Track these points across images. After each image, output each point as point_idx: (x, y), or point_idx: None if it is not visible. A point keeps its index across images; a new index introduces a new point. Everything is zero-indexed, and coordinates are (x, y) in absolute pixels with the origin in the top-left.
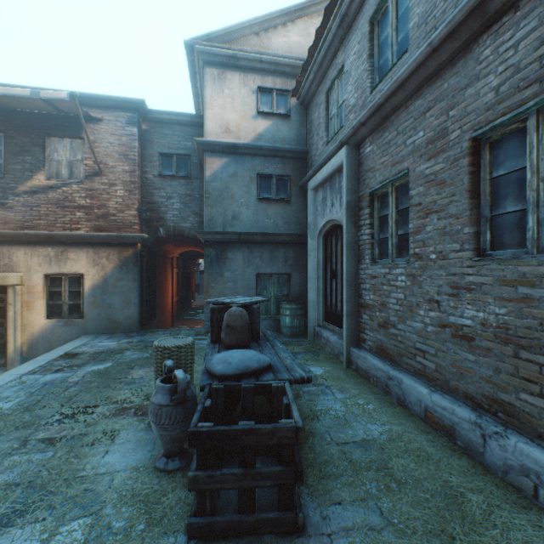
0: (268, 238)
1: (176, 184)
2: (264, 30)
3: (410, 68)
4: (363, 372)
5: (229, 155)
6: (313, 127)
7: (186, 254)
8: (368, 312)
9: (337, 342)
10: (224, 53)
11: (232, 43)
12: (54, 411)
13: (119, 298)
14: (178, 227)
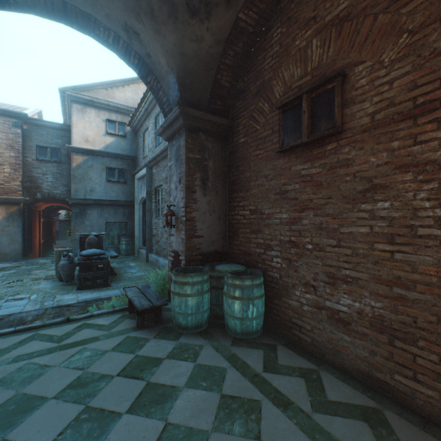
0: (113, 202)
1: (50, 165)
2: (111, 87)
3: (159, 153)
4: (151, 262)
5: (88, 155)
6: (139, 146)
7: (50, 207)
8: (154, 238)
9: (145, 253)
10: (86, 98)
11: (90, 92)
12: (1, 282)
13: (7, 238)
14: (51, 193)
